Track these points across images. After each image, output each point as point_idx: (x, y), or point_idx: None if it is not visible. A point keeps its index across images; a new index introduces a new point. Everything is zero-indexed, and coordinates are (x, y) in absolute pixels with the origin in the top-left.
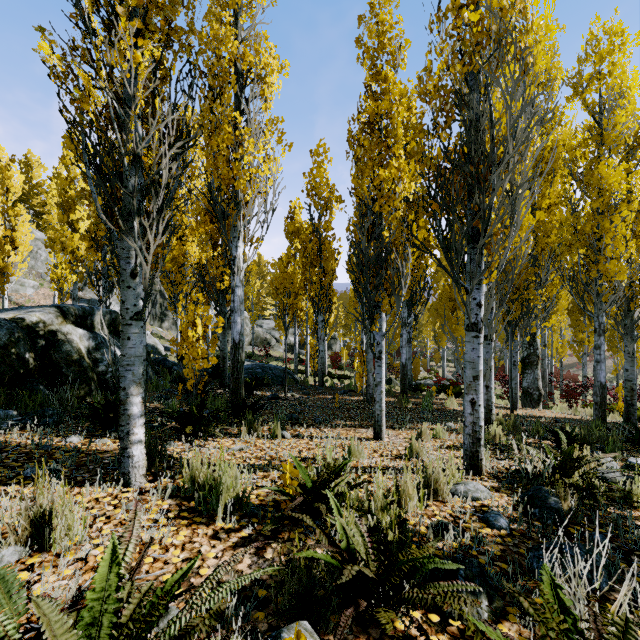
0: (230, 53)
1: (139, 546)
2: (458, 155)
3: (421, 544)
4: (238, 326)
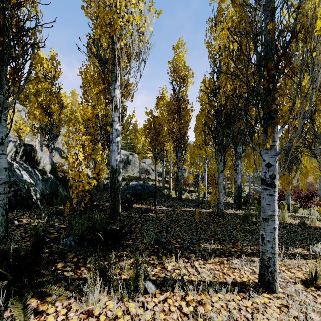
0: None
1: None
2: None
3: None
4: (115, 154)
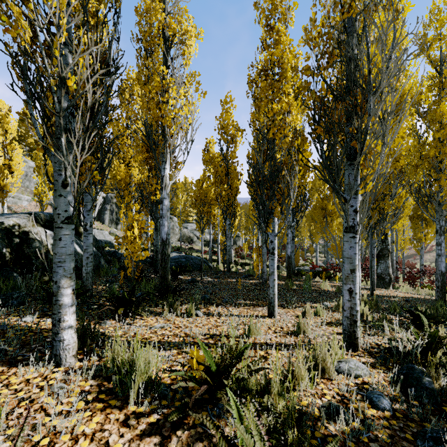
0: (159, 22)
1: (51, 436)
2: (340, 85)
3: (315, 429)
4: (165, 228)
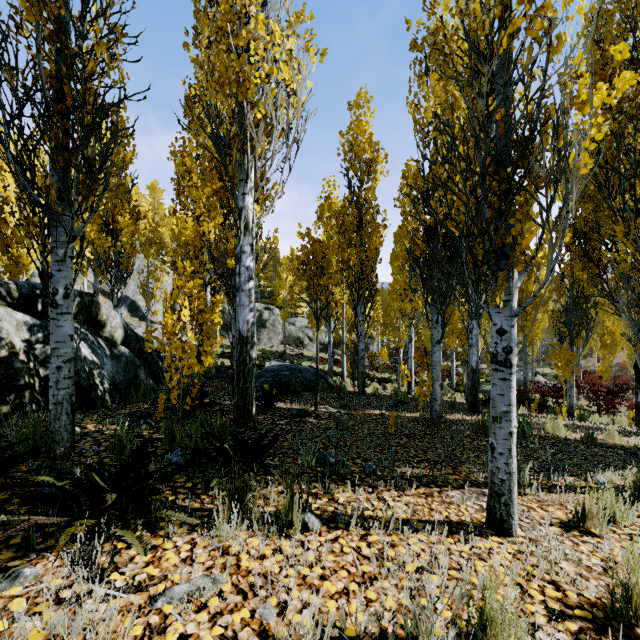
0: None
1: None
2: None
3: None
4: (246, 311)
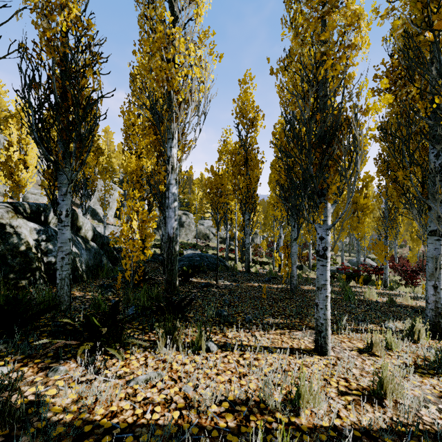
0: None
1: None
2: None
3: None
4: (172, 221)
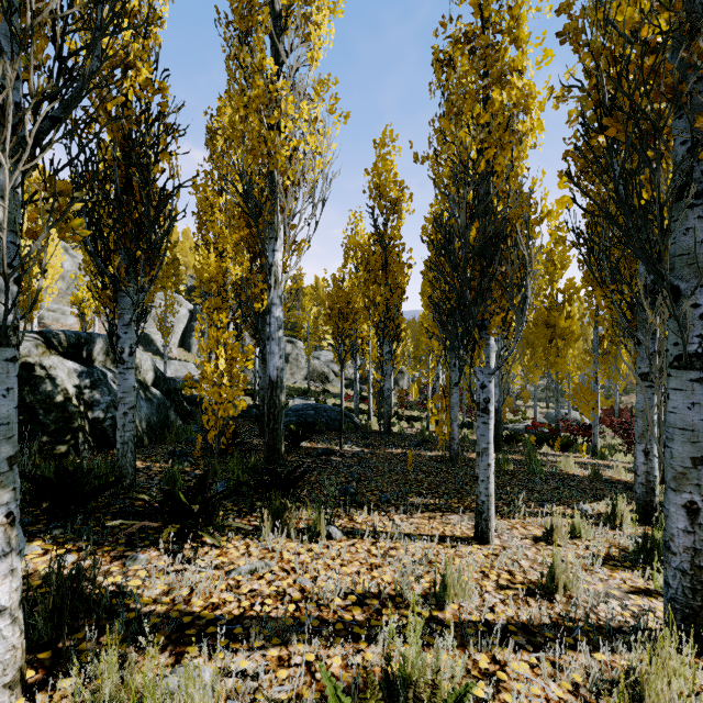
0: None
1: None
2: None
3: None
4: (275, 358)
